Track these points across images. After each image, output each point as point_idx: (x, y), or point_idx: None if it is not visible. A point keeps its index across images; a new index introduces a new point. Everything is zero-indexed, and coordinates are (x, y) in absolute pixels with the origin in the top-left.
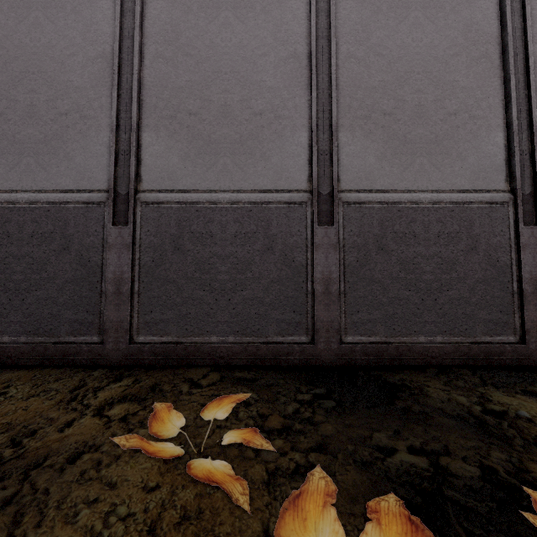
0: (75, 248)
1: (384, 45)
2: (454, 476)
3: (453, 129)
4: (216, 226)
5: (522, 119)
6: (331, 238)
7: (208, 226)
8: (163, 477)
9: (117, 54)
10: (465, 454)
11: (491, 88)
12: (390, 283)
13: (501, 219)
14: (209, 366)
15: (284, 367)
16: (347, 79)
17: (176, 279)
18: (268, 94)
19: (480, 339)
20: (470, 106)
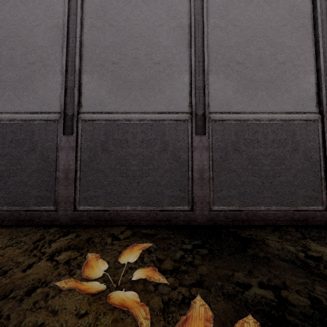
0: (38, 149)
1: (238, 19)
2: (292, 305)
3: (282, 73)
4: (130, 135)
5: (326, 66)
6: (203, 143)
7: (124, 135)
8: (90, 306)
9: (66, 24)
10: (298, 288)
11: (306, 47)
12: (242, 172)
13: (313, 131)
14: (125, 225)
15: (174, 226)
16: (214, 41)
17: (104, 169)
18: (163, 50)
19: (300, 208)
20: (293, 58)
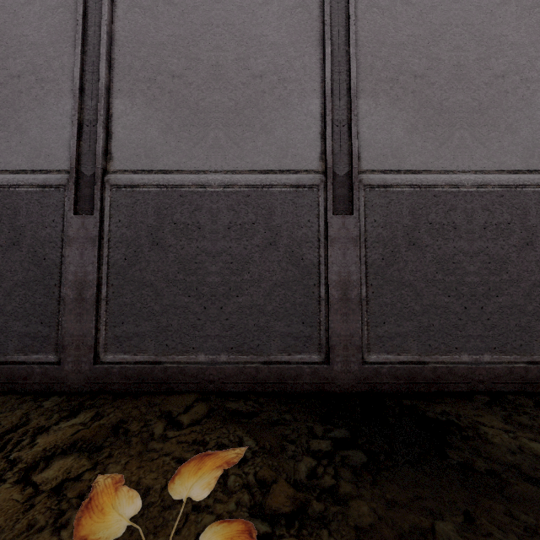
0: (27, 243)
1: None
2: None
3: (501, 95)
4: (205, 215)
5: None
6: (349, 230)
7: (195, 215)
8: None
9: (82, 0)
10: None
11: None
12: (424, 286)
13: None
14: (195, 392)
15: (291, 393)
16: (369, 33)
17: (154, 282)
18: (271, 51)
19: (539, 358)
20: (521, 66)
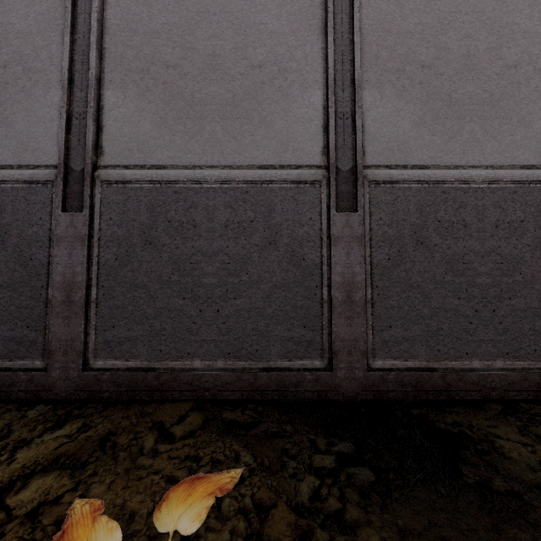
0: (12, 242)
1: None
2: None
3: (513, 86)
4: (201, 212)
5: None
6: (353, 229)
7: (190, 212)
8: None
9: None
10: None
11: None
12: (433, 288)
13: None
14: (190, 400)
15: (292, 402)
16: (374, 21)
17: (147, 284)
18: (270, 40)
19: None
20: (535, 56)
